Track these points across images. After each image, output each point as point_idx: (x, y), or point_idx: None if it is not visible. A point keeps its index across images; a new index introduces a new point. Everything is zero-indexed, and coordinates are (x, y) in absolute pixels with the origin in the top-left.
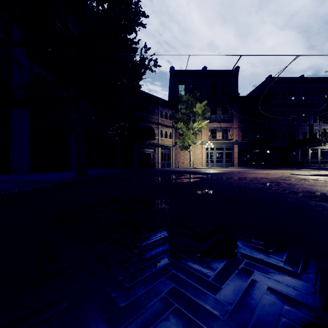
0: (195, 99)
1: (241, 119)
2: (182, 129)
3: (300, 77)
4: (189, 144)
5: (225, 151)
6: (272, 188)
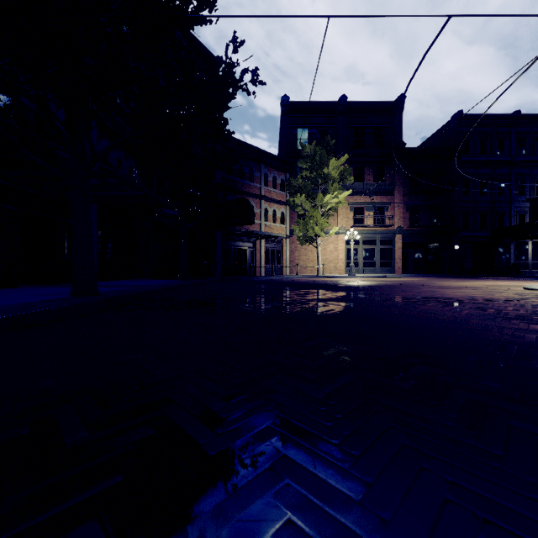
0: (326, 151)
1: (407, 189)
2: (304, 206)
3: (514, 114)
4: (316, 234)
5: (379, 247)
6: None
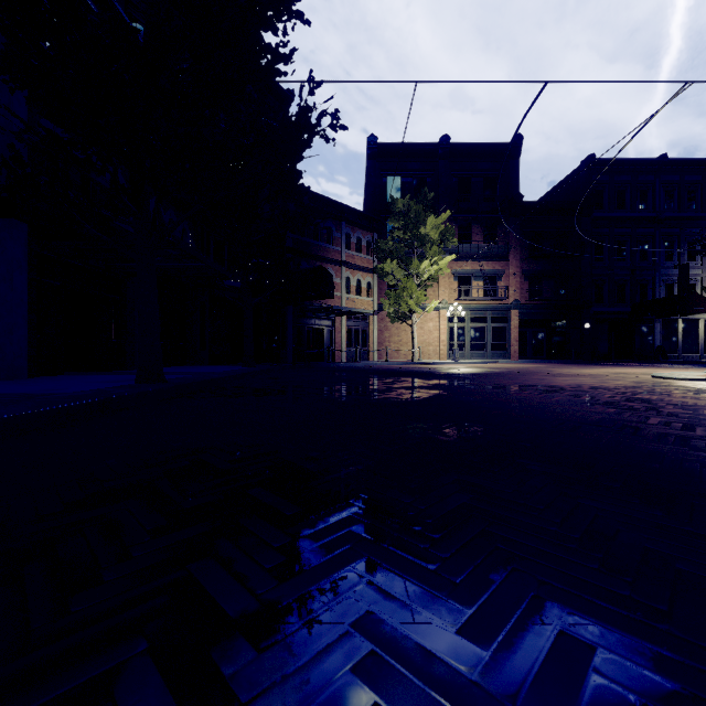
0: (423, 206)
1: (526, 252)
2: (395, 275)
3: (659, 159)
4: (410, 309)
5: (490, 326)
6: (650, 421)
